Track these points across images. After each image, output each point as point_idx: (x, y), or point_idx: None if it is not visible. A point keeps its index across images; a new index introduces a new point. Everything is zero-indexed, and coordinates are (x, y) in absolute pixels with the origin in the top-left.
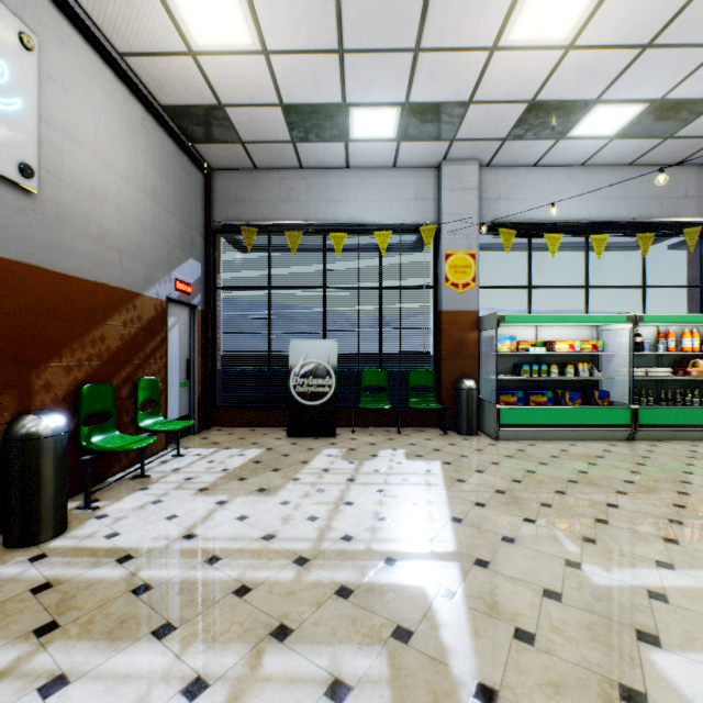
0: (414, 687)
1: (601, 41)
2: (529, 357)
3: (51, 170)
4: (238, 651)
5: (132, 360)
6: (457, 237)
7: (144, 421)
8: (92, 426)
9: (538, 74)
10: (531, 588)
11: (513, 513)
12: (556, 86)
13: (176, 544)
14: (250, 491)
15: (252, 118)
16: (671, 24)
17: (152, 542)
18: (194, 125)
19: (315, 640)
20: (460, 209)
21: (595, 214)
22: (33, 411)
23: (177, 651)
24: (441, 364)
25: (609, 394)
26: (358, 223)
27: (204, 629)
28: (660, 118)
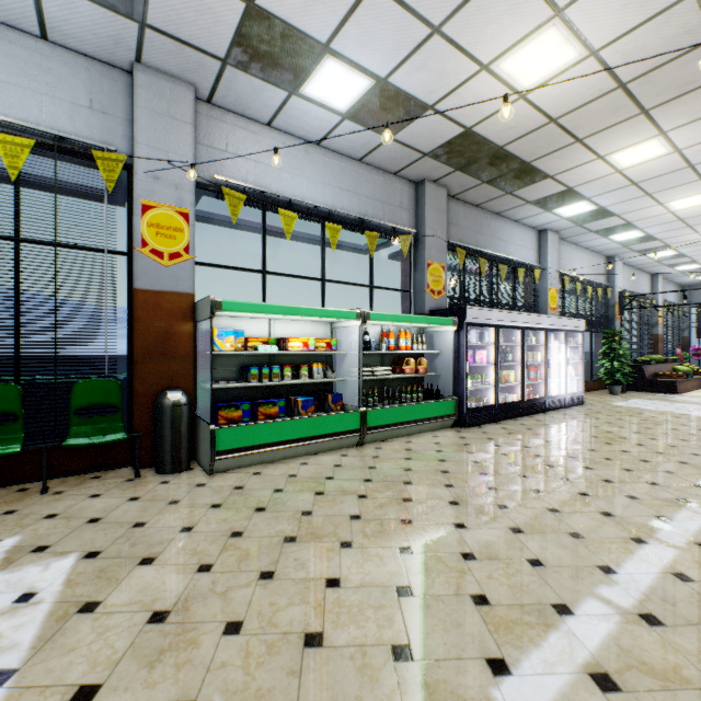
0: None
1: None
2: (262, 357)
3: None
4: None
5: None
6: (161, 184)
7: None
8: None
9: None
10: None
11: (153, 697)
12: None
13: None
14: None
15: None
16: None
17: None
18: None
19: None
20: (167, 144)
21: (331, 203)
22: None
23: None
24: (134, 369)
25: (342, 397)
26: None
27: None
28: (384, 107)
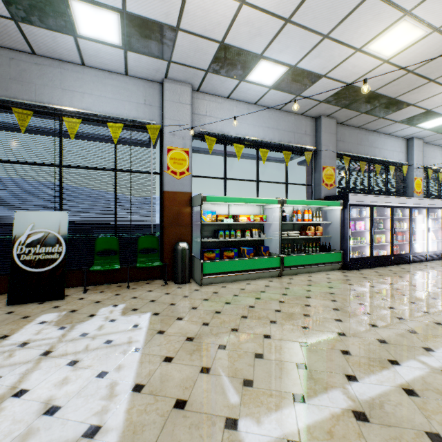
0: None
1: (262, 4)
2: (225, 225)
3: None
4: None
5: None
6: (176, 137)
7: None
8: None
9: (224, 19)
10: None
11: (194, 364)
12: (236, 34)
13: None
14: None
15: None
16: (301, 7)
17: None
18: None
19: None
20: (178, 117)
21: (262, 136)
22: None
23: None
24: (163, 231)
25: (269, 248)
26: (93, 113)
27: None
28: (294, 80)
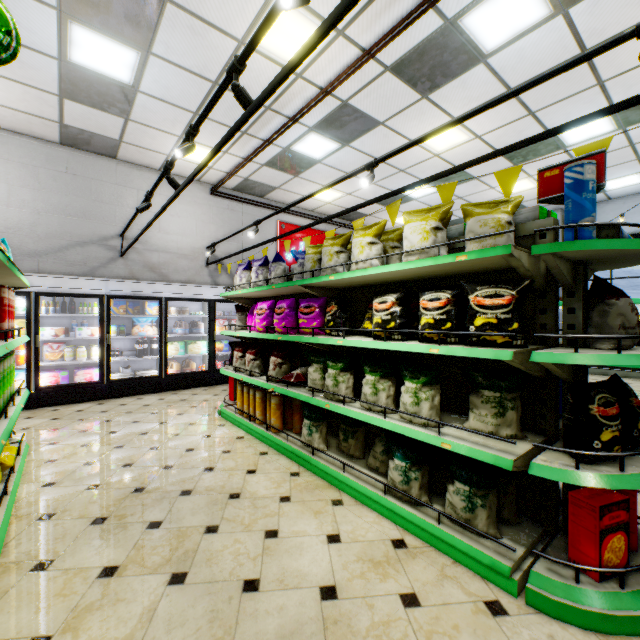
0: None
1: None
2: None
3: None
4: None
5: None
6: None
7: None
8: None
9: None
10: None
11: None
12: None
13: None
14: None
15: None
16: None
17: None
18: None
19: None
20: None
21: None
22: None
23: None
24: None
25: None
26: None
27: None
28: None
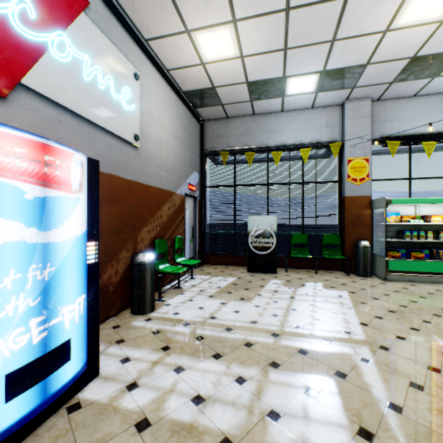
0: (352, 397)
1: None
2: (410, 226)
3: (143, 135)
4: (255, 369)
5: (171, 227)
6: (355, 149)
7: (177, 259)
8: (158, 260)
9: (419, 40)
10: (419, 364)
11: (402, 324)
12: (432, 45)
13: (208, 320)
14: (236, 299)
15: (229, 91)
16: None
17: (196, 318)
18: (198, 99)
19: (293, 370)
20: (358, 130)
21: None
22: (137, 251)
23: (226, 365)
24: (344, 230)
25: None
26: (289, 144)
27: (236, 358)
28: None
